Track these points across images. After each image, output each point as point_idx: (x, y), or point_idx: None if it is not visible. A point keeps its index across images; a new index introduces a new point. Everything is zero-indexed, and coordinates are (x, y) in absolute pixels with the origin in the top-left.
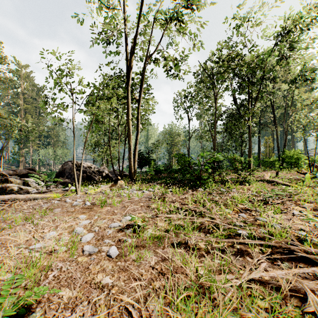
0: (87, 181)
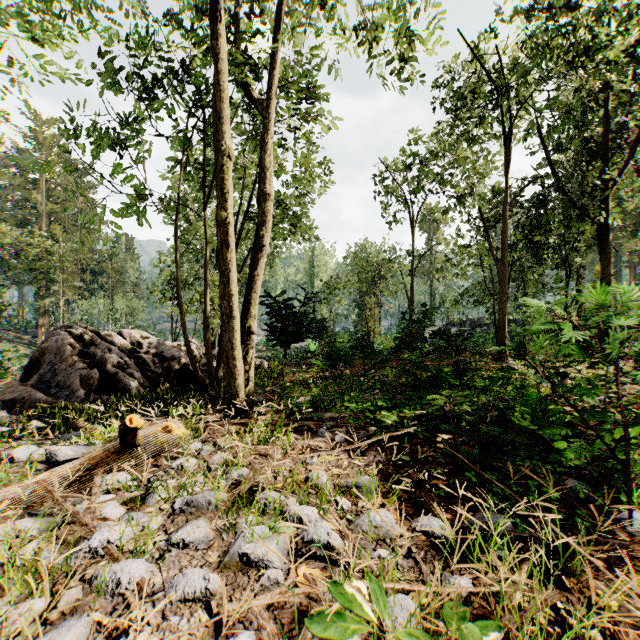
0: (103, 392)
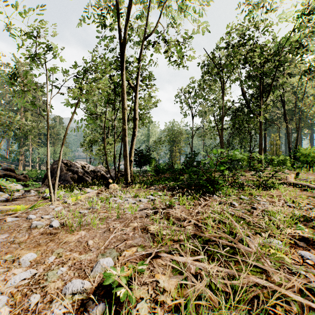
0: (78, 182)
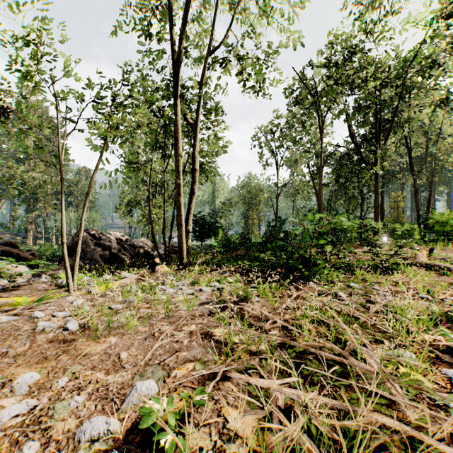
0: (111, 262)
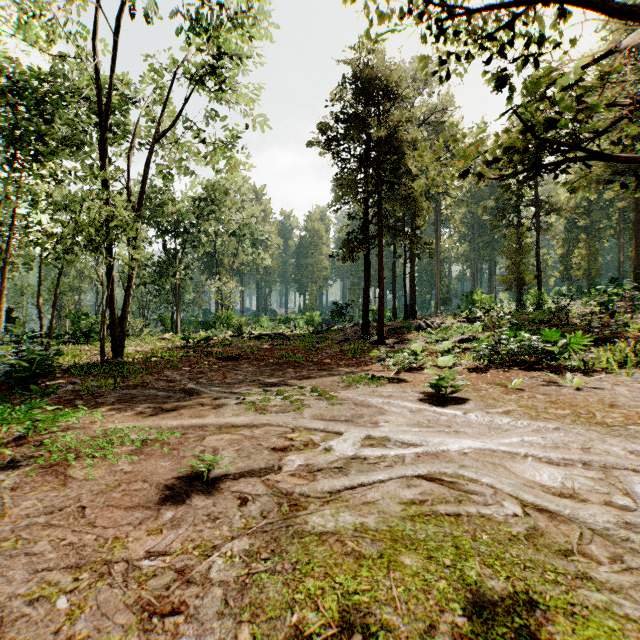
0: None
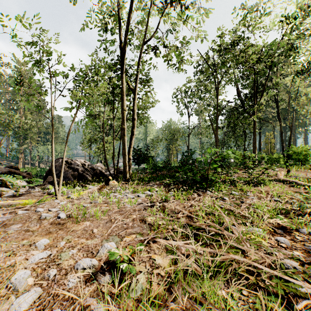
0: (78, 179)
